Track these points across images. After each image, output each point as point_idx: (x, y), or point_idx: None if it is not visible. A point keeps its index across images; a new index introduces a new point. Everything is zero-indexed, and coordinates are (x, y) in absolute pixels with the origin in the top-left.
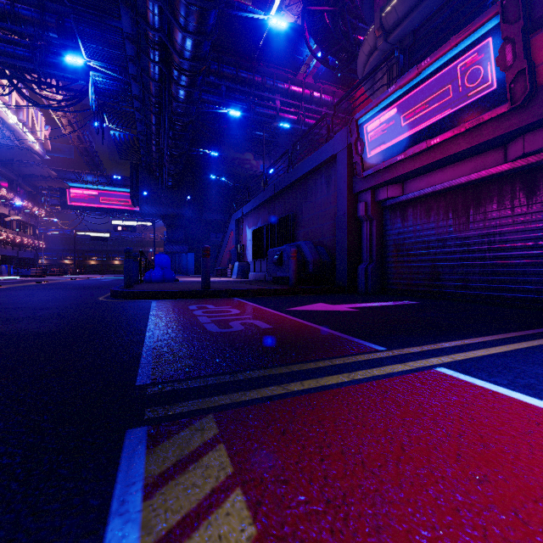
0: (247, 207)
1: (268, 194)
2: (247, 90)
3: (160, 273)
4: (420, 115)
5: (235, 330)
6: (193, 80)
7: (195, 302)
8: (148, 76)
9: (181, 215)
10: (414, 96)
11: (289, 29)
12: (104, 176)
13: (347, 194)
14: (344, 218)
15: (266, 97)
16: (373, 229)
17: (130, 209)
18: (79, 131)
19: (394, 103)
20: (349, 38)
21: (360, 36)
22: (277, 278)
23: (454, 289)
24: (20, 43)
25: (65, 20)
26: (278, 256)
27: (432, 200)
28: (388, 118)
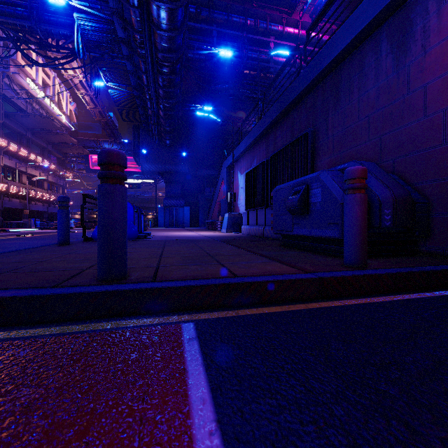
0: (239, 148)
1: (266, 121)
2: (239, 34)
3: None
4: None
5: None
6: None
7: None
8: (126, 2)
9: (178, 172)
10: None
11: None
12: (118, 143)
13: None
14: None
15: (259, 40)
16: None
17: (139, 171)
18: (99, 106)
19: None
20: None
21: None
22: (293, 237)
23: None
24: (22, 5)
25: None
26: (300, 194)
27: None
28: None
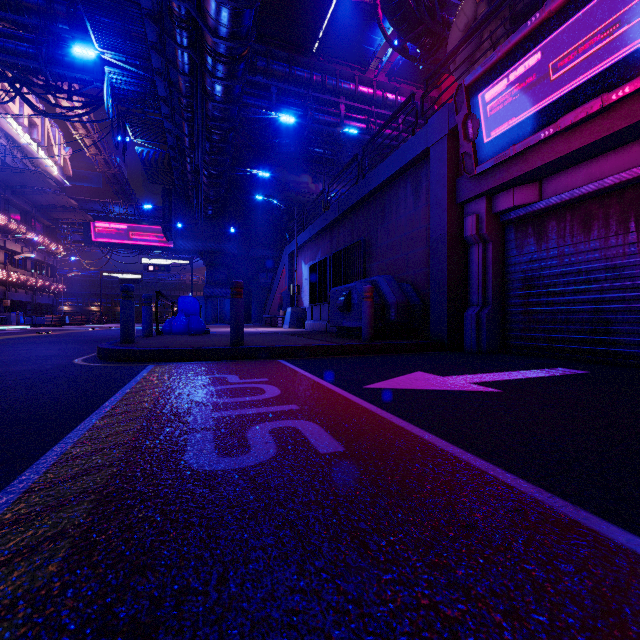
0: (302, 236)
1: (330, 217)
2: (303, 91)
3: (184, 322)
4: (588, 55)
5: (251, 463)
6: (231, 69)
7: (213, 368)
8: (176, 68)
9: (223, 252)
10: (577, 23)
11: (357, 10)
12: (134, 207)
13: (448, 205)
14: (442, 240)
15: (328, 100)
16: (489, 255)
17: (165, 246)
18: (105, 153)
19: (535, 45)
20: (435, 16)
21: (448, 15)
22: (343, 329)
23: (639, 349)
24: (24, 38)
25: (78, 8)
26: (345, 297)
27: (594, 204)
28: (523, 72)
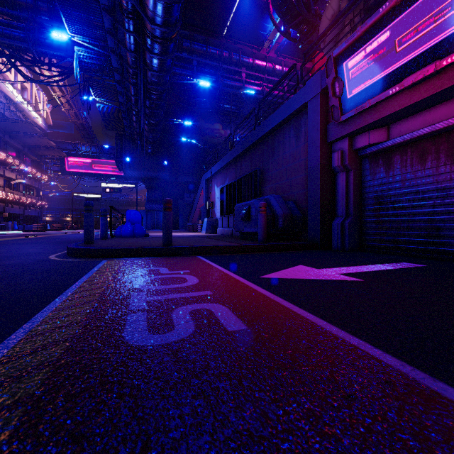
0: (215, 167)
1: (235, 153)
2: (216, 64)
3: (130, 228)
4: (425, 32)
5: (174, 339)
6: (164, 47)
7: (150, 262)
8: (125, 47)
9: (159, 178)
10: (417, 9)
11: (254, 5)
12: (96, 146)
13: (320, 143)
14: (316, 169)
15: (233, 70)
16: (350, 180)
17: (118, 174)
18: (75, 108)
19: (385, 26)
20: (310, 9)
21: (319, 9)
22: (245, 234)
23: None
24: (17, 26)
25: (55, 5)
26: (246, 211)
27: (428, 143)
28: (376, 46)
